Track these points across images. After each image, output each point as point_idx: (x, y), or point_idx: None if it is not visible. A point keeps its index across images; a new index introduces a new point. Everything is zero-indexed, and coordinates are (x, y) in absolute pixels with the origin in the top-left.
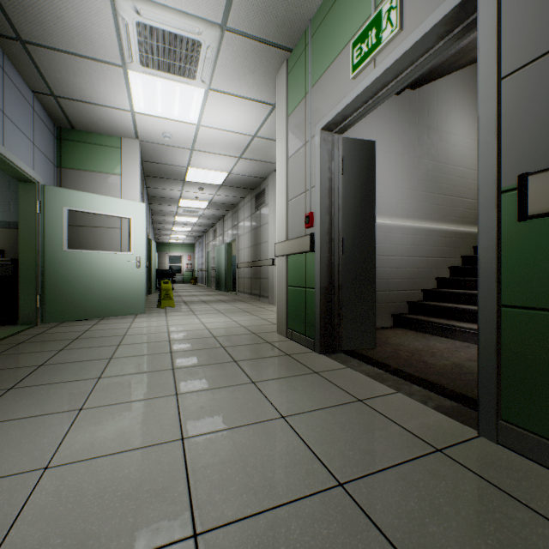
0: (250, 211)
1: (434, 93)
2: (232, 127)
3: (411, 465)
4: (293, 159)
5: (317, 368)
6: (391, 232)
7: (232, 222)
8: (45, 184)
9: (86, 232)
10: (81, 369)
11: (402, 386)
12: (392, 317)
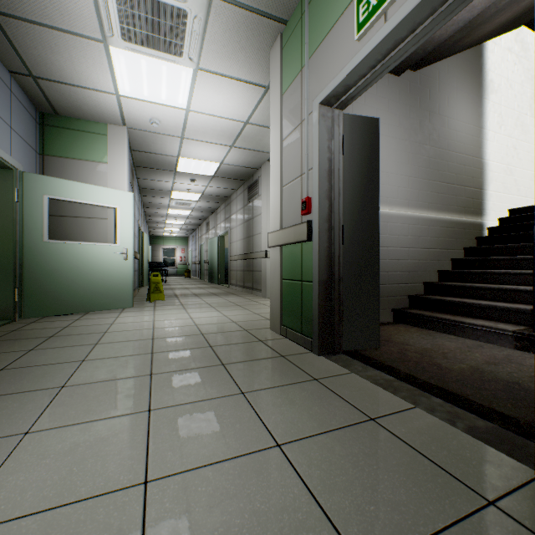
0: (242, 203)
1: (436, 75)
2: (223, 112)
3: (460, 532)
4: (288, 140)
5: (317, 373)
6: (391, 221)
7: (224, 215)
8: (24, 171)
9: (70, 223)
10: (45, 374)
11: (420, 398)
12: (392, 312)
